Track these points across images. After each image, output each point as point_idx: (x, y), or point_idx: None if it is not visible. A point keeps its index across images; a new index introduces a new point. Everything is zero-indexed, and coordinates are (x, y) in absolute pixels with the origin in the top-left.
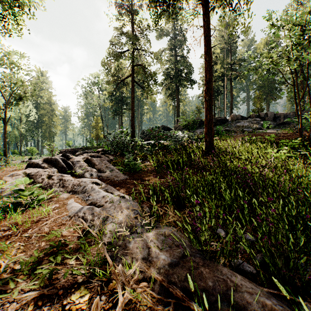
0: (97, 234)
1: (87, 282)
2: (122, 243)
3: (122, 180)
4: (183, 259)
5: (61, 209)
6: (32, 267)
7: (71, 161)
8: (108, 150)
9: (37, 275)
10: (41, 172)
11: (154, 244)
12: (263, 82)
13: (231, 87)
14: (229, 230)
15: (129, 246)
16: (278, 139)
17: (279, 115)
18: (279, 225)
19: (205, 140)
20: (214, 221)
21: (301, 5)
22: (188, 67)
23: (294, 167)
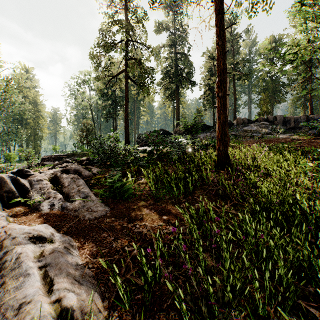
0: None
1: None
2: None
3: (96, 219)
4: None
5: None
6: None
7: (29, 180)
8: (93, 160)
9: None
10: None
11: None
12: (267, 84)
13: (234, 88)
14: None
15: None
16: (300, 147)
17: (289, 119)
18: None
19: (217, 148)
20: None
21: None
22: (188, 66)
23: None
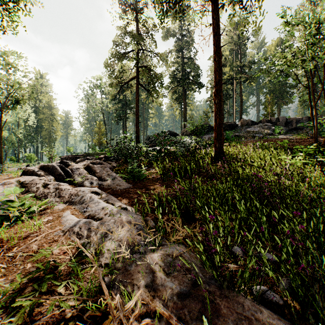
0: (93, 253)
1: (76, 317)
2: (121, 266)
3: (124, 189)
4: (195, 288)
5: (55, 222)
6: (12, 296)
7: (70, 168)
8: (110, 157)
9: (16, 307)
10: (36, 180)
11: (160, 268)
12: (274, 85)
13: (240, 90)
14: (246, 248)
15: (129, 269)
16: (291, 145)
17: (291, 120)
18: (308, 244)
19: (214, 145)
20: (229, 238)
21: (314, 5)
22: (195, 70)
23: (311, 175)
